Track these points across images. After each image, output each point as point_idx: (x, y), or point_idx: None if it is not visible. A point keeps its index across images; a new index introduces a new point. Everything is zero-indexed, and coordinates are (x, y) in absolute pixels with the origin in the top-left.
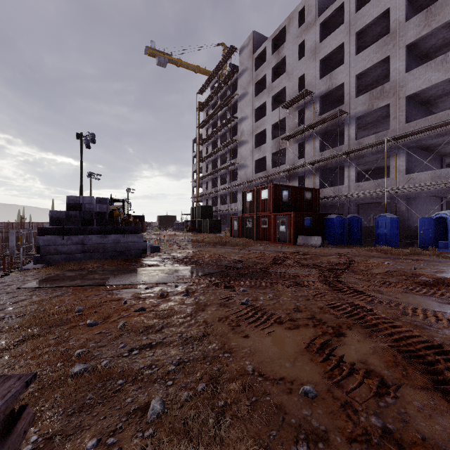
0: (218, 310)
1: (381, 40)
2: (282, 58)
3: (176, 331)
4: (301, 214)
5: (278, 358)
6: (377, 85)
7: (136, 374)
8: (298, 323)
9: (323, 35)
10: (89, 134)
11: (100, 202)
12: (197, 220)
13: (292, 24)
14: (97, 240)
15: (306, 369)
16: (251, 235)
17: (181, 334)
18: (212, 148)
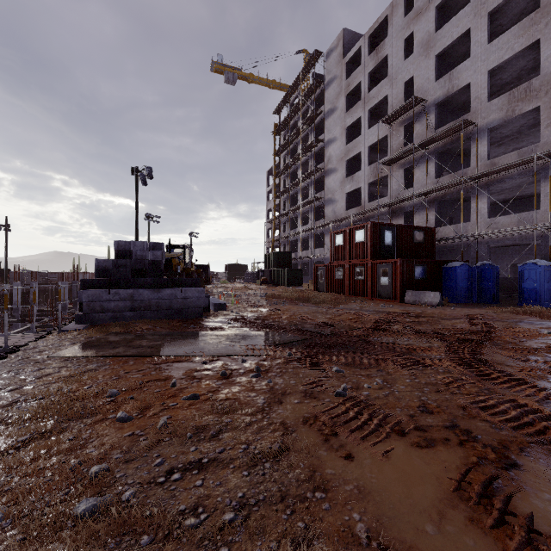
0: (302, 403)
1: (527, 18)
2: (382, 59)
3: (240, 439)
4: (410, 261)
5: (410, 510)
6: (519, 83)
7: (169, 527)
8: (431, 435)
9: (440, 22)
10: (145, 168)
11: (154, 249)
12: (272, 270)
13: (395, 14)
14: (149, 295)
15: (466, 543)
16: (341, 289)
17: (246, 445)
18: (291, 180)
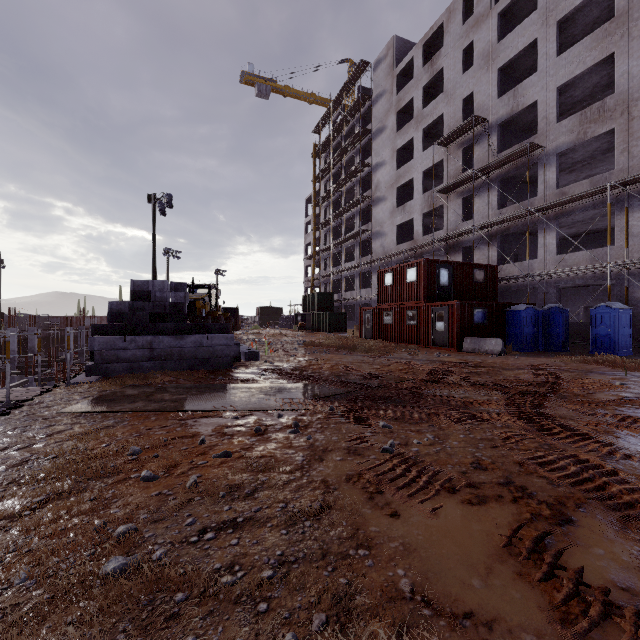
0: (345, 460)
1: (600, 29)
2: (437, 72)
3: (278, 498)
4: (469, 304)
5: (457, 565)
6: (593, 101)
7: (205, 584)
8: (483, 492)
9: (503, 31)
10: (164, 196)
11: (176, 289)
12: (312, 313)
13: (453, 20)
14: (171, 342)
15: (513, 596)
16: (391, 336)
17: (284, 503)
18: (334, 210)
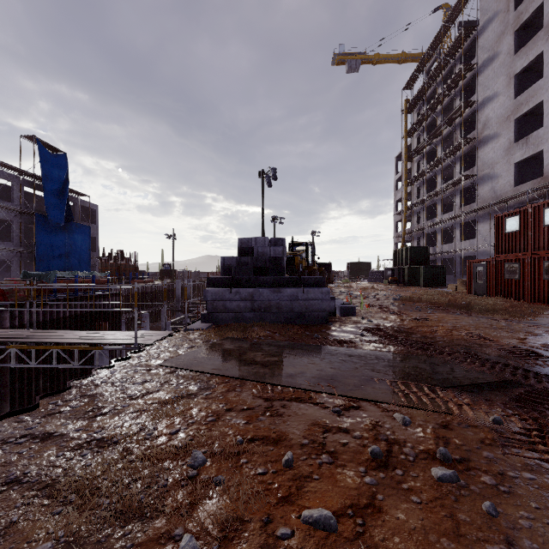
0: None
1: None
2: None
3: None
4: None
5: None
6: None
7: None
8: None
9: None
10: (270, 169)
11: (275, 244)
12: (403, 267)
13: None
14: (269, 295)
15: None
16: (516, 293)
17: None
18: (427, 162)
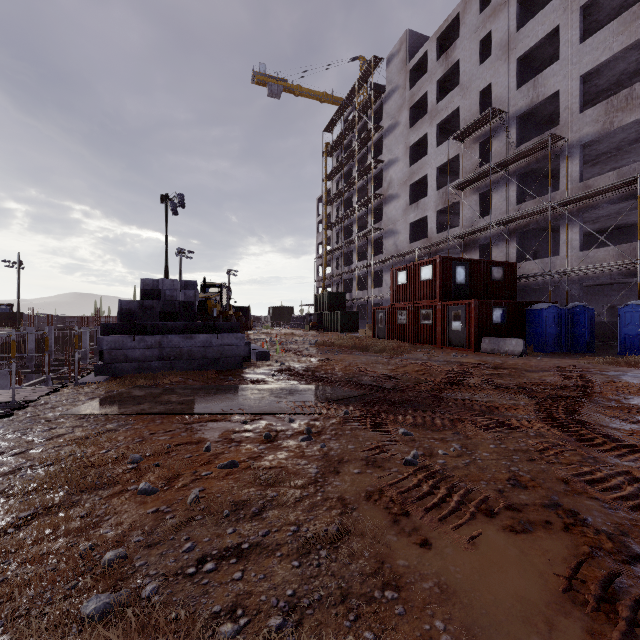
0: (363, 474)
1: (628, 12)
2: (452, 65)
3: (288, 518)
4: (487, 302)
5: (508, 617)
6: (618, 90)
7: (200, 635)
8: (527, 516)
9: (522, 20)
10: (176, 195)
11: (186, 288)
12: (323, 313)
13: (469, 11)
14: (180, 342)
15: None
16: (405, 336)
17: (296, 526)
18: (345, 209)
